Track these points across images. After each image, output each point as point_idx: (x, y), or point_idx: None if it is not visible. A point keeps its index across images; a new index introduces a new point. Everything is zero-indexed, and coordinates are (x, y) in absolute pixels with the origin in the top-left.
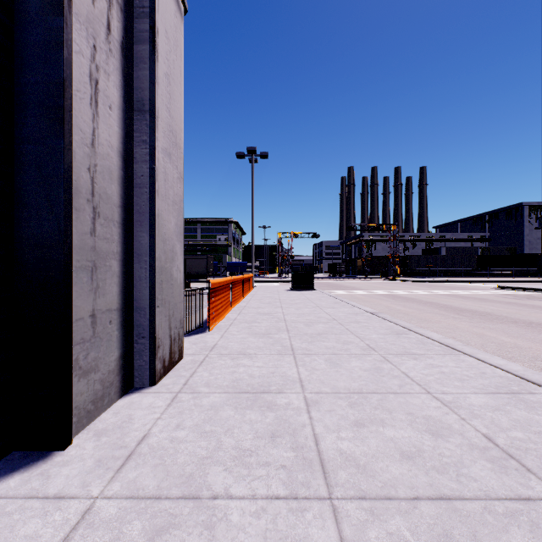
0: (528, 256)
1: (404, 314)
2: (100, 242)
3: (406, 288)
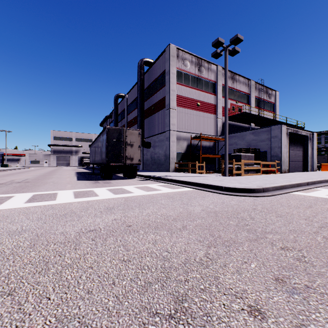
0: None
1: None
2: (309, 160)
3: None
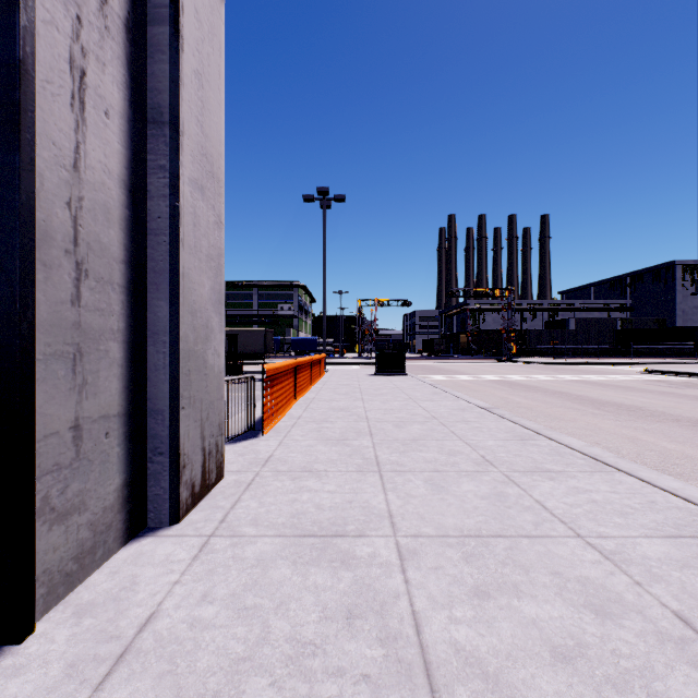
0: (683, 330)
1: (526, 409)
2: (88, 315)
3: (526, 372)
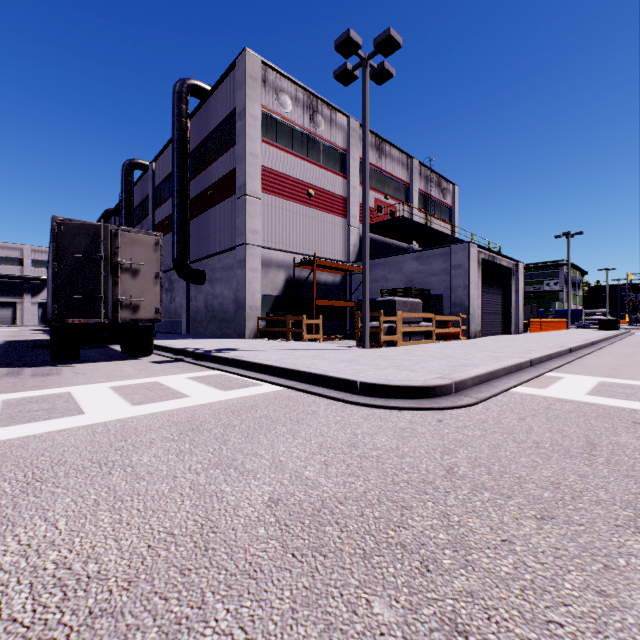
0: None
1: None
2: (512, 313)
3: None
